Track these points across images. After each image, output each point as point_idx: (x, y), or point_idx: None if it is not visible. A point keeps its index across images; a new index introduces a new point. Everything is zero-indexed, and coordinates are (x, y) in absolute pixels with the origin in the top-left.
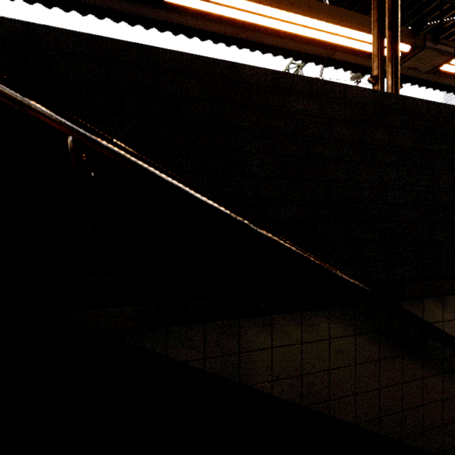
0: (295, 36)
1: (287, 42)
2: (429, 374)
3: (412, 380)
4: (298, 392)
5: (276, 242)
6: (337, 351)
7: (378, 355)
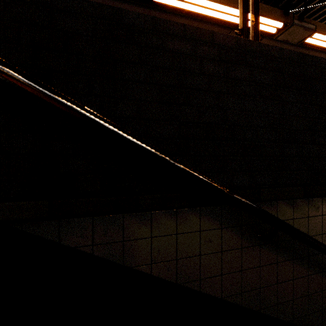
0: (197, 15)
1: (196, 23)
2: (282, 259)
3: (268, 264)
4: (174, 272)
5: (147, 149)
6: (206, 241)
7: (240, 244)
